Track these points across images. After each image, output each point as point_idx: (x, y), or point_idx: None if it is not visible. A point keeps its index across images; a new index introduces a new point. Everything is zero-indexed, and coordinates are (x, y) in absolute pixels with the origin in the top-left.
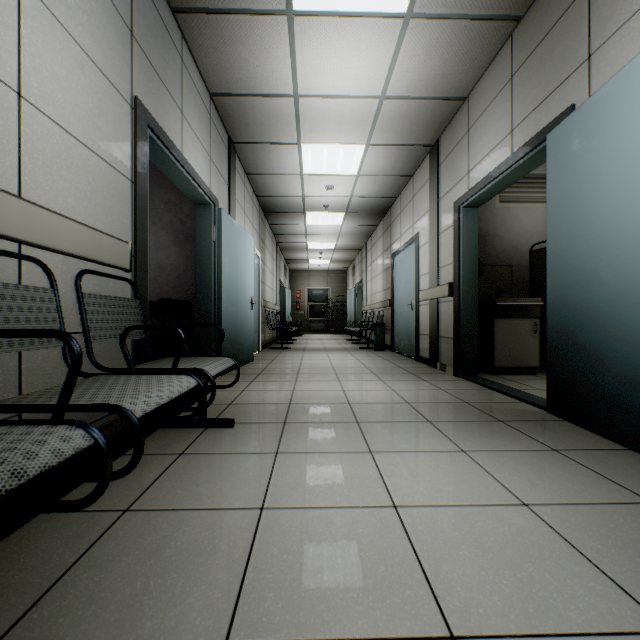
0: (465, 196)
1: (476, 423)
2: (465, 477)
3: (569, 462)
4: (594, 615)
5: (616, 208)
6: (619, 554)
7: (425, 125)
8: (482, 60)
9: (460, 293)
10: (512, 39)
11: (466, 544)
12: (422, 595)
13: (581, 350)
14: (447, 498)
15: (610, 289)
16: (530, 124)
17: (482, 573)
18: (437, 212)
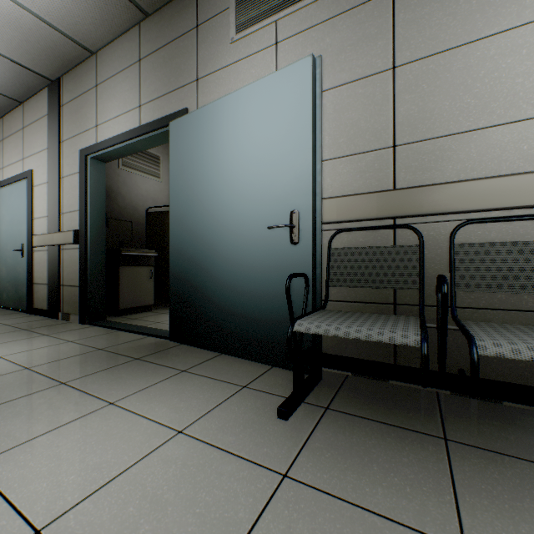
0: (94, 148)
1: (117, 368)
2: (122, 433)
3: (196, 377)
4: (252, 501)
5: (216, 192)
6: (245, 436)
7: (45, 53)
8: (113, 27)
9: (88, 241)
10: (141, 28)
11: (145, 515)
12: None
13: (195, 290)
14: (109, 470)
15: (213, 247)
16: (156, 108)
17: None
18: (59, 154)
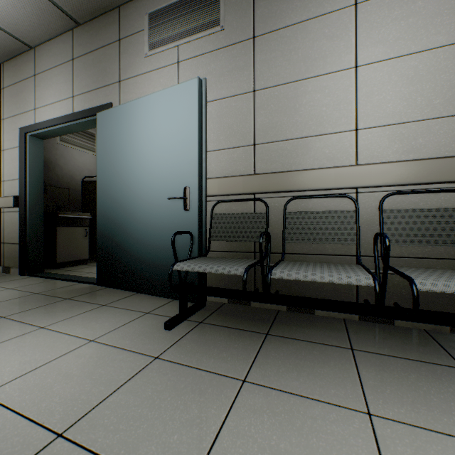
0: (33, 127)
1: (50, 305)
2: (48, 343)
3: (113, 309)
4: (131, 370)
5: (133, 170)
6: (138, 340)
7: None
8: (50, 30)
9: (27, 205)
10: (74, 33)
11: (58, 382)
12: (30, 431)
13: (117, 245)
14: (36, 363)
15: (130, 212)
16: (87, 99)
17: (73, 390)
18: (0, 130)
